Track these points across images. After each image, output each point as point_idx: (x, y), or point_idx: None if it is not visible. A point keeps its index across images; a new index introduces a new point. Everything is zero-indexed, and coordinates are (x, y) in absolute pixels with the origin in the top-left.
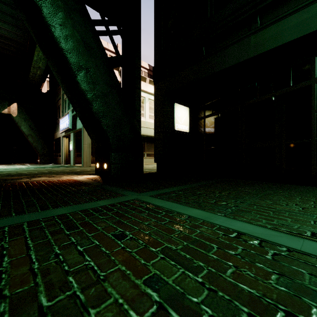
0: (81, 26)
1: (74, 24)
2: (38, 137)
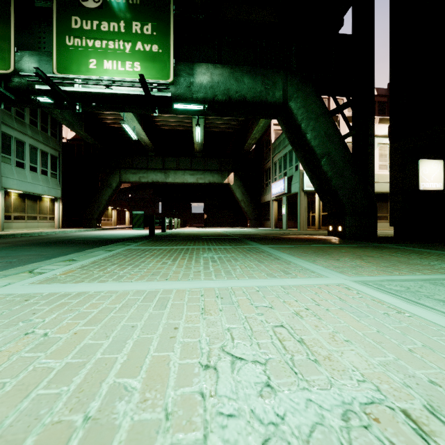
0: (324, 124)
1: (319, 125)
2: (248, 202)
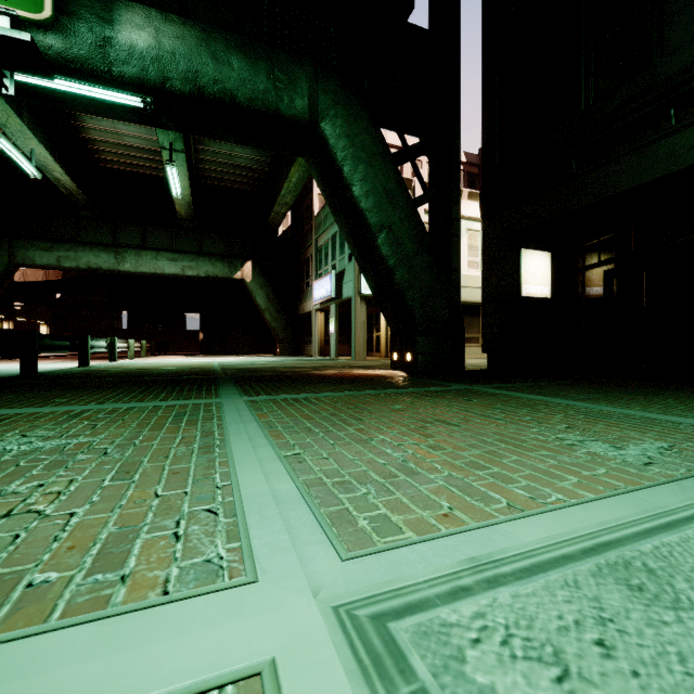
0: (382, 173)
1: (374, 174)
2: (278, 313)
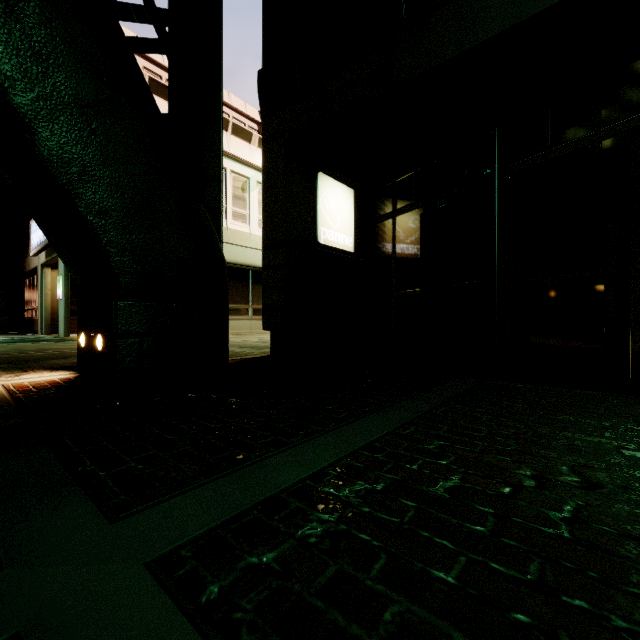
0: None
1: None
2: None
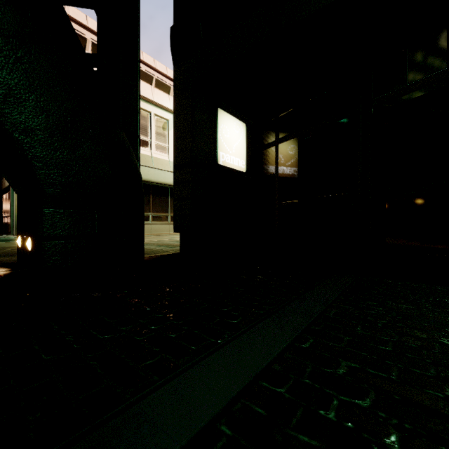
0: None
1: None
2: None
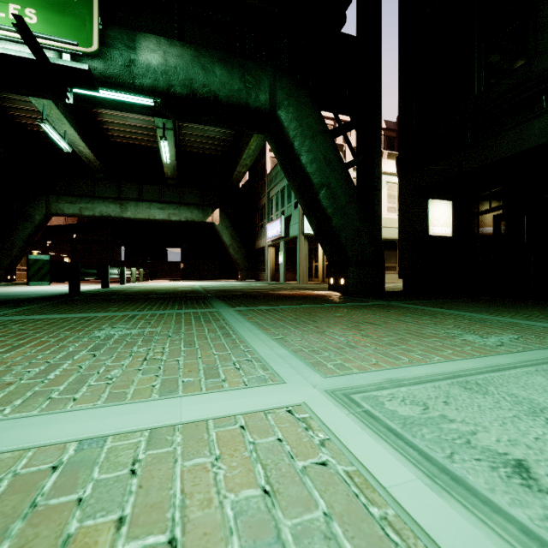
0: (322, 146)
1: (317, 146)
2: (239, 248)
